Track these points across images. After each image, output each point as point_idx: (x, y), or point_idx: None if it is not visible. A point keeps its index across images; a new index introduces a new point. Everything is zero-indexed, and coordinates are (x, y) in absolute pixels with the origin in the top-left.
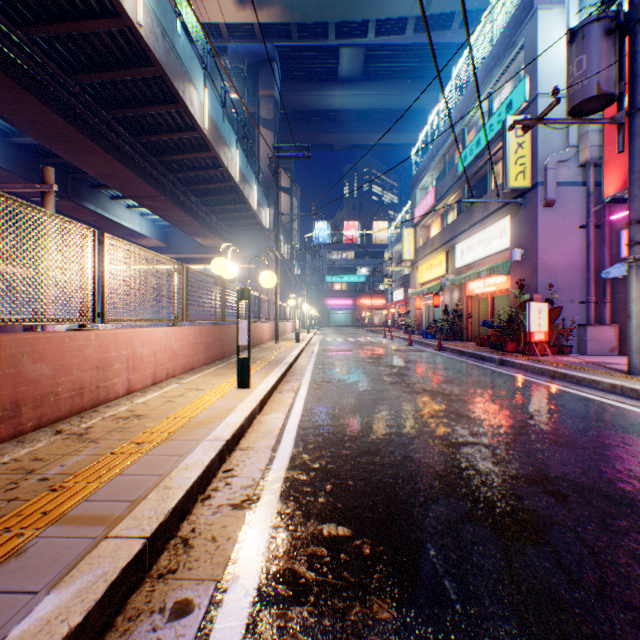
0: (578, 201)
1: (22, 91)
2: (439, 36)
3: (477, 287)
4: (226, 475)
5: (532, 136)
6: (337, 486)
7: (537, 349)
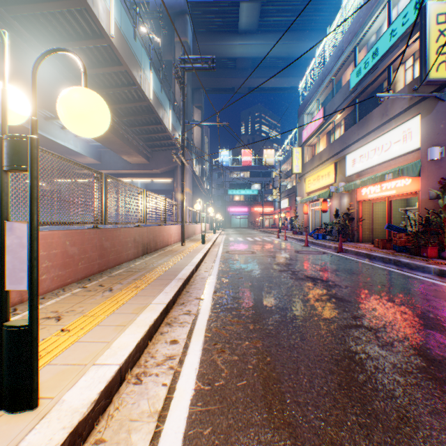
0: None
1: None
2: None
3: (372, 192)
4: None
5: None
6: None
7: None
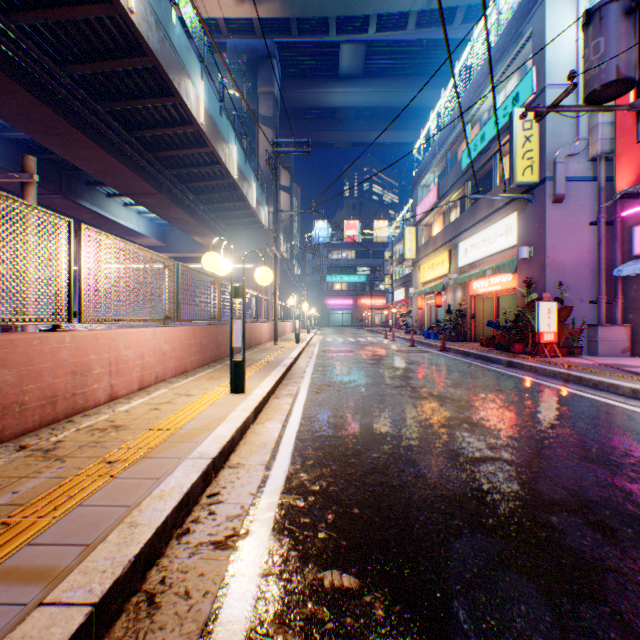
0: (588, 196)
1: (9, 81)
2: (441, 32)
3: (481, 286)
4: (210, 501)
5: (540, 129)
6: (340, 516)
7: (546, 350)
